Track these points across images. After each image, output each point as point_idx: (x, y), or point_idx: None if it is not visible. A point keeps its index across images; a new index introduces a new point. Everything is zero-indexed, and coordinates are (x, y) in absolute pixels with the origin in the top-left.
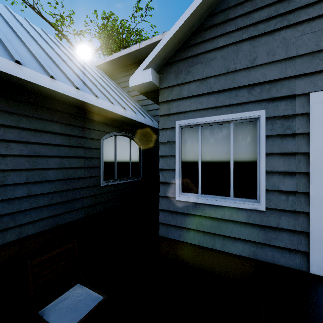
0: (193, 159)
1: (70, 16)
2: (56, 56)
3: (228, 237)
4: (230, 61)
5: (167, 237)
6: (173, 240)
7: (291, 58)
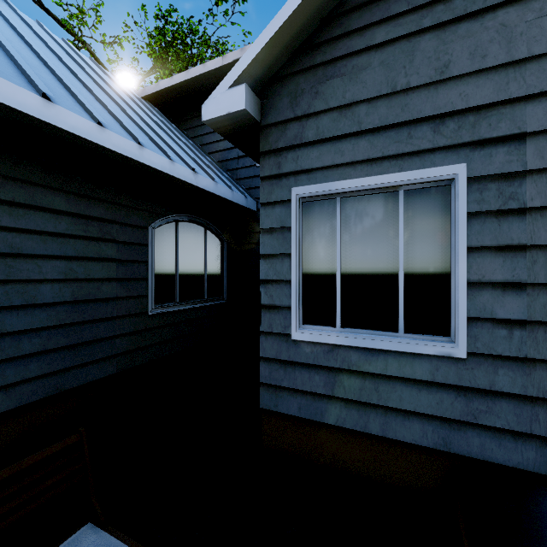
0: (325, 260)
1: (96, 8)
2: (62, 68)
3: (394, 410)
4: (399, 71)
5: (275, 411)
6: (288, 416)
7: (518, 63)
